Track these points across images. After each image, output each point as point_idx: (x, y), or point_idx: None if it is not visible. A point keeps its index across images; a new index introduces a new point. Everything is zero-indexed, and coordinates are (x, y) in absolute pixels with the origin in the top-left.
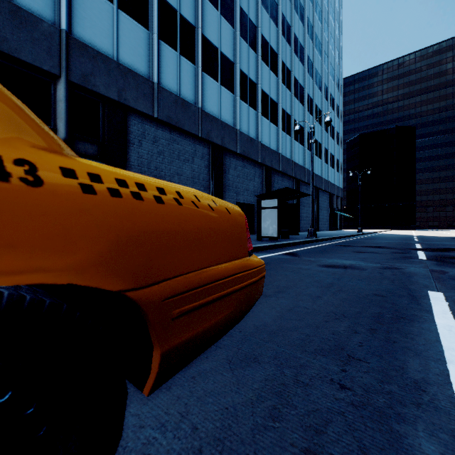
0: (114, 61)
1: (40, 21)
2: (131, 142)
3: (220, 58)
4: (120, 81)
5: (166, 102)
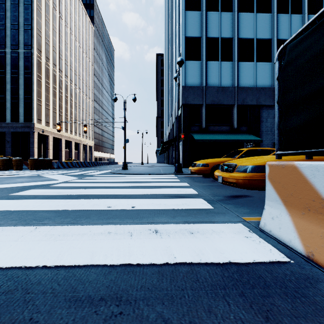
0: (254, 87)
1: (229, 88)
2: (262, 121)
3: None
4: (257, 95)
5: None
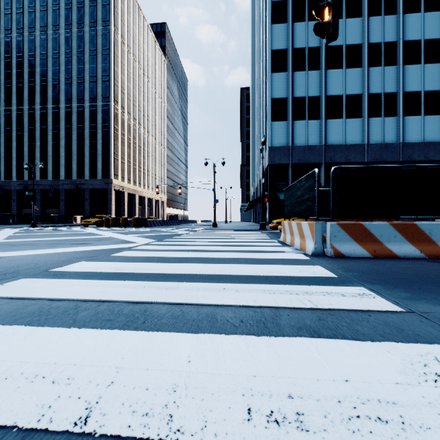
0: (343, 145)
1: (316, 146)
2: None
3: (423, 96)
4: (346, 152)
5: (373, 150)
